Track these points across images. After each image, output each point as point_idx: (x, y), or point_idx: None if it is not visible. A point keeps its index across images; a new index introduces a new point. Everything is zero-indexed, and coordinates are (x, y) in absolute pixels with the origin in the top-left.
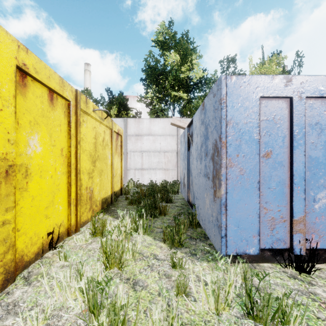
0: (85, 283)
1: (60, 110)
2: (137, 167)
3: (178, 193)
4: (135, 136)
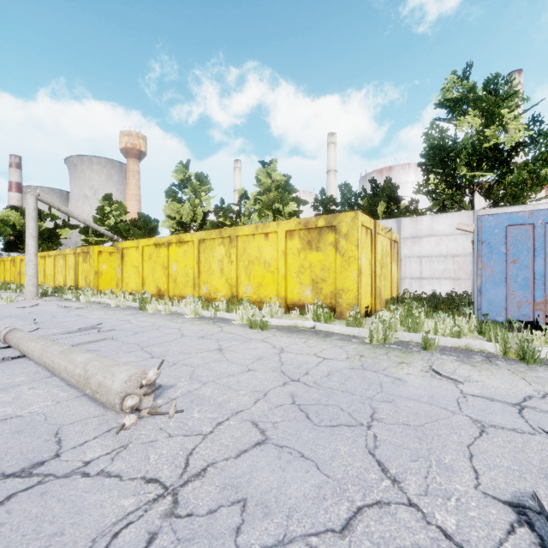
0: (403, 309)
1: (368, 237)
2: (414, 276)
3: (469, 306)
4: (411, 239)
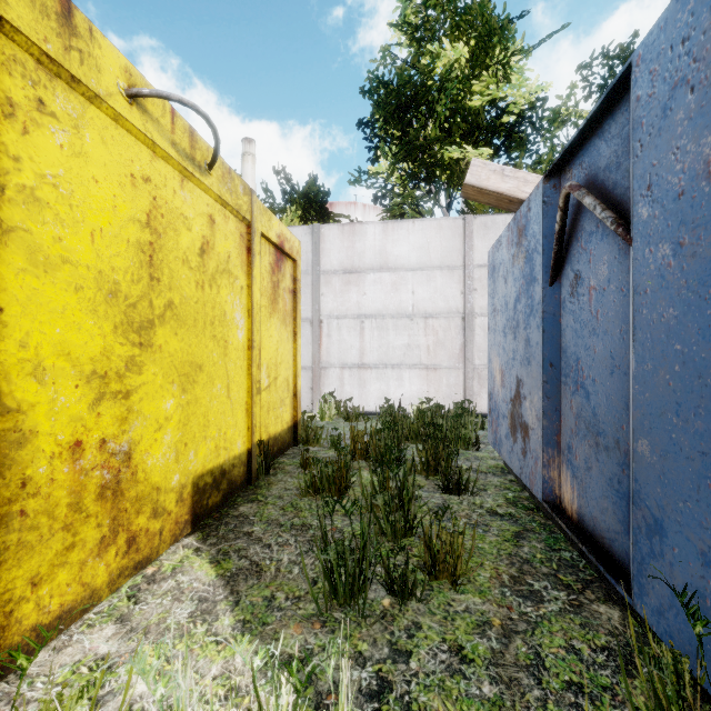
0: None
1: None
2: (349, 362)
3: (478, 447)
4: (342, 275)
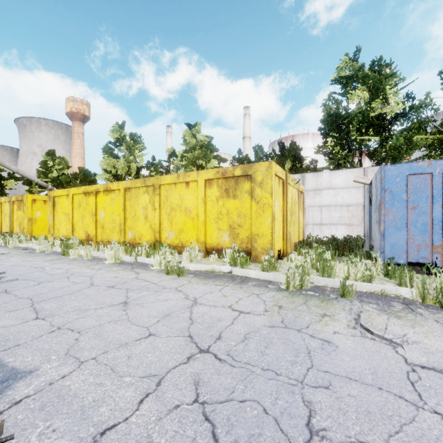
0: (315, 253)
1: (281, 186)
2: (316, 223)
3: (363, 247)
4: (313, 191)
